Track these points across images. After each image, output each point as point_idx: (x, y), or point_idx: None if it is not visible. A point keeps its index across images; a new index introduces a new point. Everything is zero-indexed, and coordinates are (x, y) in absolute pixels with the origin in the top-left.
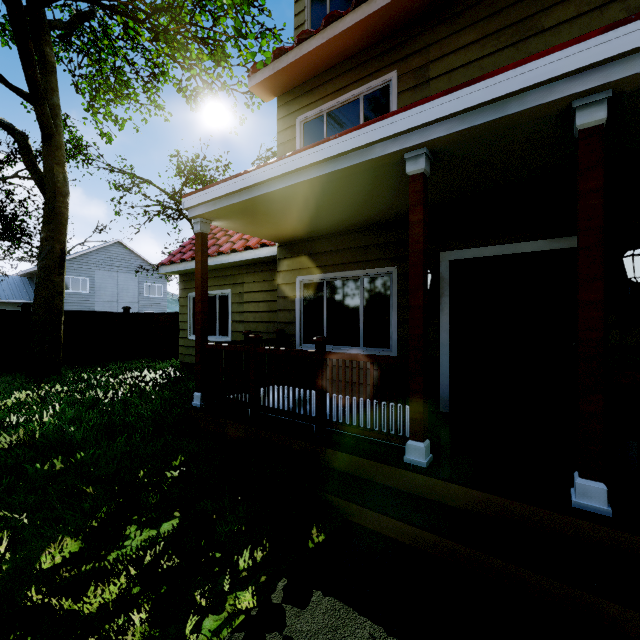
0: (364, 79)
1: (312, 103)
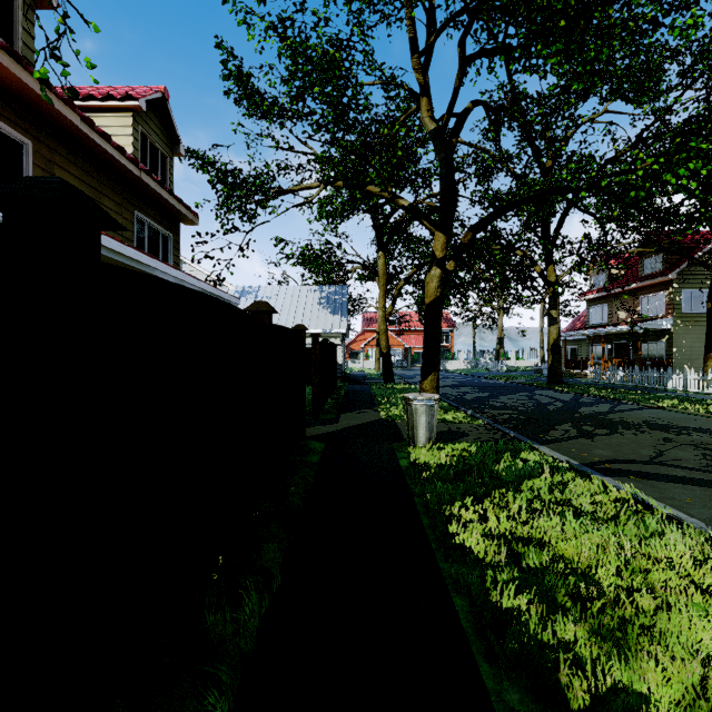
0: (1, 115)
1: None
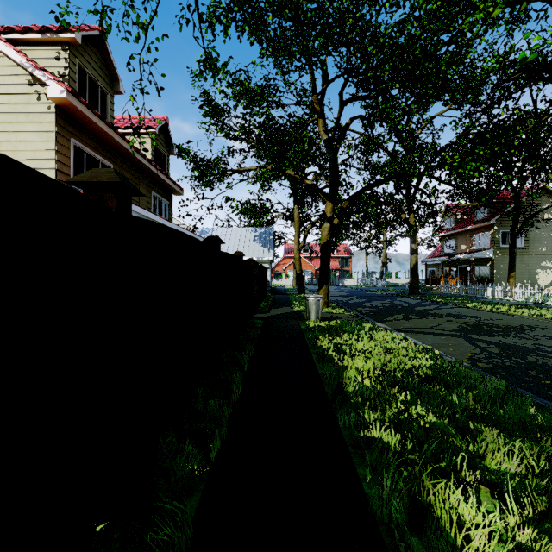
0: (103, 155)
1: (80, 138)
